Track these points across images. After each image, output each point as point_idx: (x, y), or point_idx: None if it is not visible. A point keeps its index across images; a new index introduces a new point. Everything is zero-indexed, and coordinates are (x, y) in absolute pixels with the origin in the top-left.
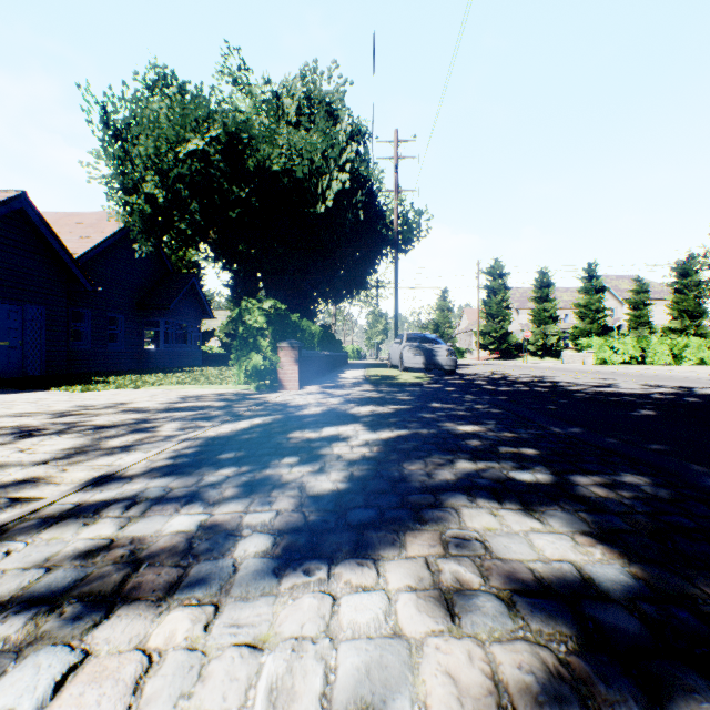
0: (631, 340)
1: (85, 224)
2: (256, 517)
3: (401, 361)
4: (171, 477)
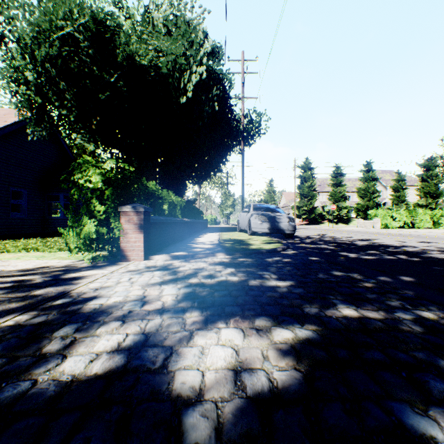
0: (405, 211)
1: None
2: None
3: (248, 226)
4: None
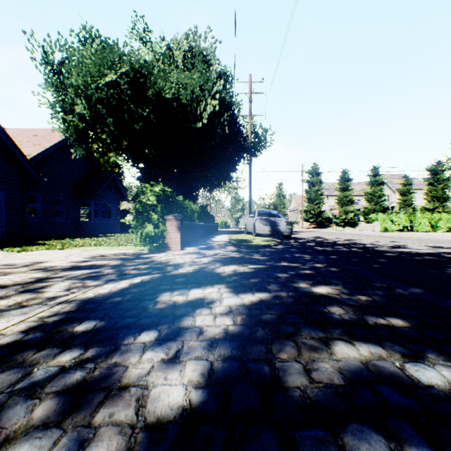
0: (404, 215)
1: (39, 136)
2: None
3: (253, 229)
4: None
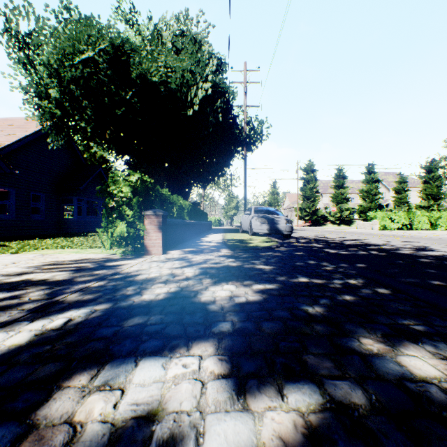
0: (403, 213)
1: (15, 126)
2: None
3: (250, 227)
4: None
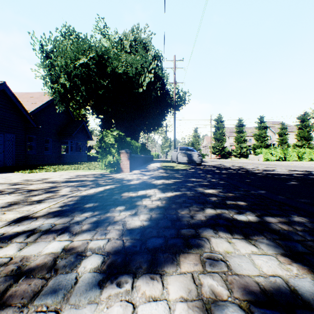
0: (280, 150)
1: (34, 97)
2: (96, 243)
3: (176, 159)
4: (57, 218)
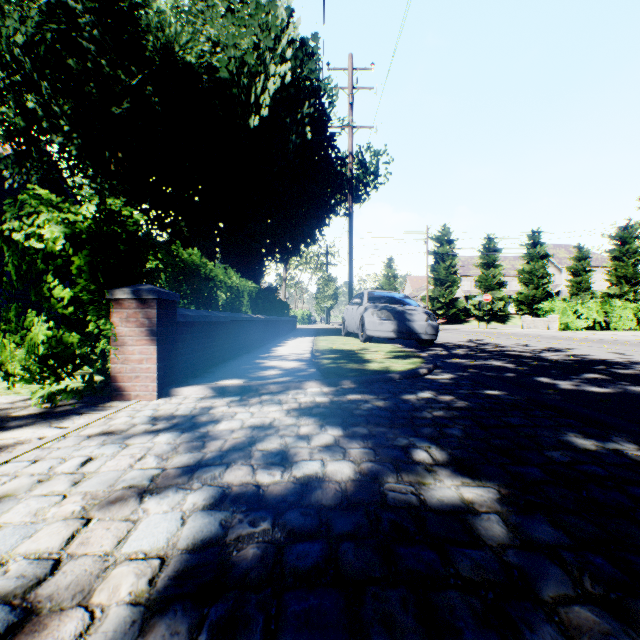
0: (595, 303)
1: None
2: None
3: (361, 327)
4: None
